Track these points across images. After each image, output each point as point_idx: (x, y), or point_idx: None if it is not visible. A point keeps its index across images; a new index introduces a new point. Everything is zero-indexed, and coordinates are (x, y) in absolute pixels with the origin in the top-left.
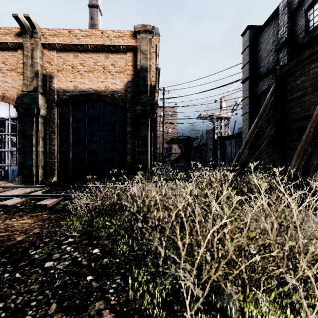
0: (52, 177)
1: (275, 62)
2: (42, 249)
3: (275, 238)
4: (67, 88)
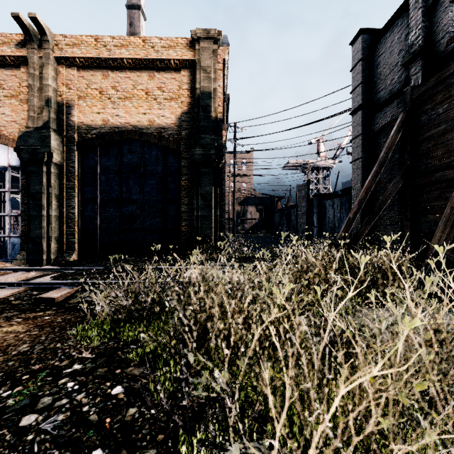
0: (71, 253)
1: (402, 82)
2: (24, 385)
3: (451, 381)
4: (93, 122)
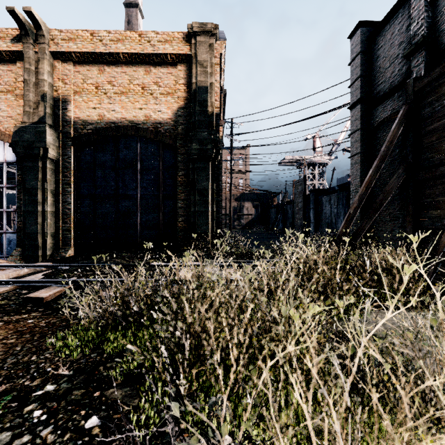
0: (67, 249)
1: (403, 74)
2: None
3: None
4: (89, 118)
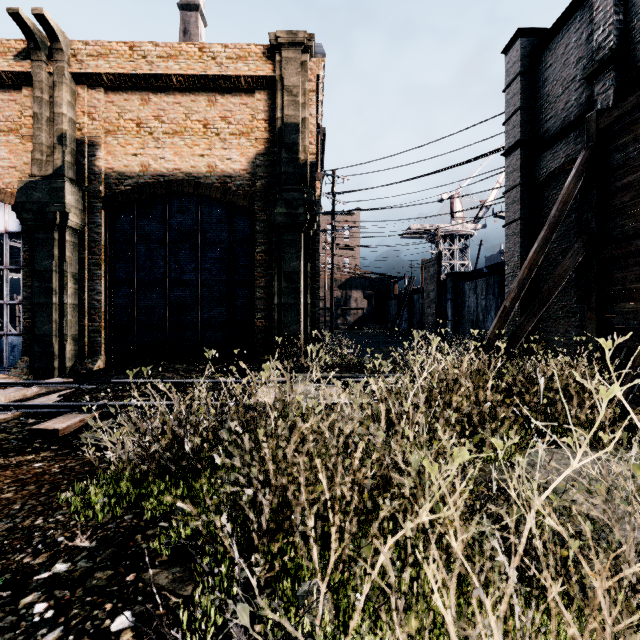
0: (96, 359)
1: (583, 105)
2: None
3: None
4: (128, 169)
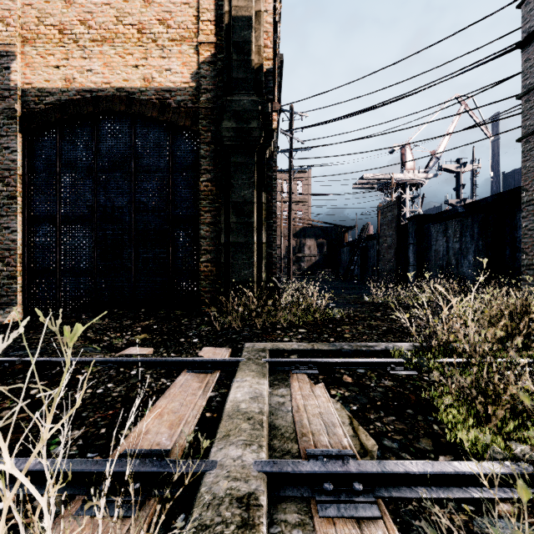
0: (8, 310)
1: None
2: None
3: None
4: (49, 83)
